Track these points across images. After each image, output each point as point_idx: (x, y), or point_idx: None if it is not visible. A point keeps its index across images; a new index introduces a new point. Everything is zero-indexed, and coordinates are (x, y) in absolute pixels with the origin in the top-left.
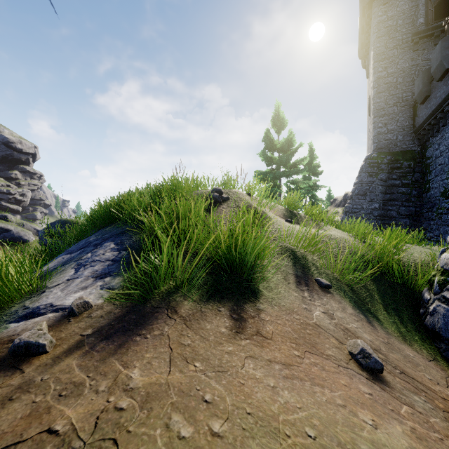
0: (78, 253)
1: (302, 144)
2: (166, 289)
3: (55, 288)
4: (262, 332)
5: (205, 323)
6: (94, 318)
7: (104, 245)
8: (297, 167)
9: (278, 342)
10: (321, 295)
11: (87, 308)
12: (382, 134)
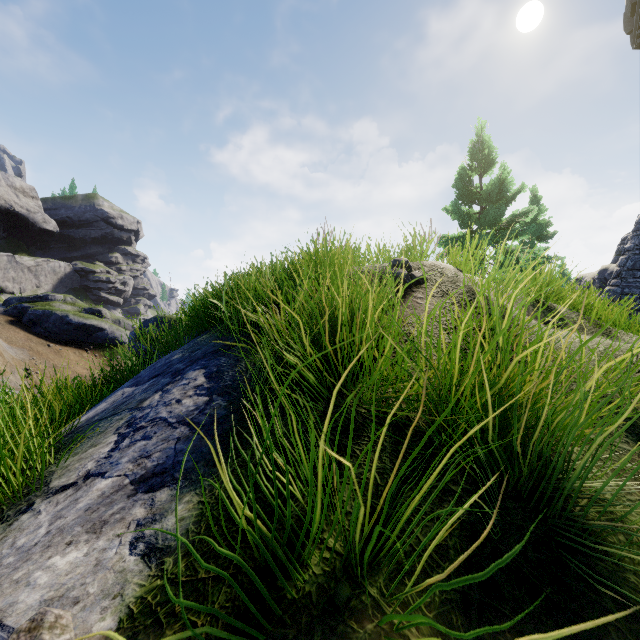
0: (145, 388)
1: (522, 186)
2: (320, 581)
3: (49, 502)
4: None
5: None
6: None
7: (187, 378)
8: (513, 226)
9: None
10: None
11: None
12: None
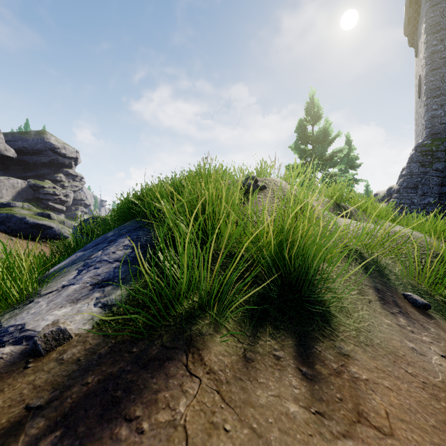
0: (91, 250)
1: (339, 133)
2: (187, 310)
3: (43, 298)
4: (368, 414)
5: (256, 387)
6: (64, 364)
7: (118, 242)
8: (333, 159)
9: (410, 445)
10: (423, 322)
11: (61, 340)
12: (436, 117)
